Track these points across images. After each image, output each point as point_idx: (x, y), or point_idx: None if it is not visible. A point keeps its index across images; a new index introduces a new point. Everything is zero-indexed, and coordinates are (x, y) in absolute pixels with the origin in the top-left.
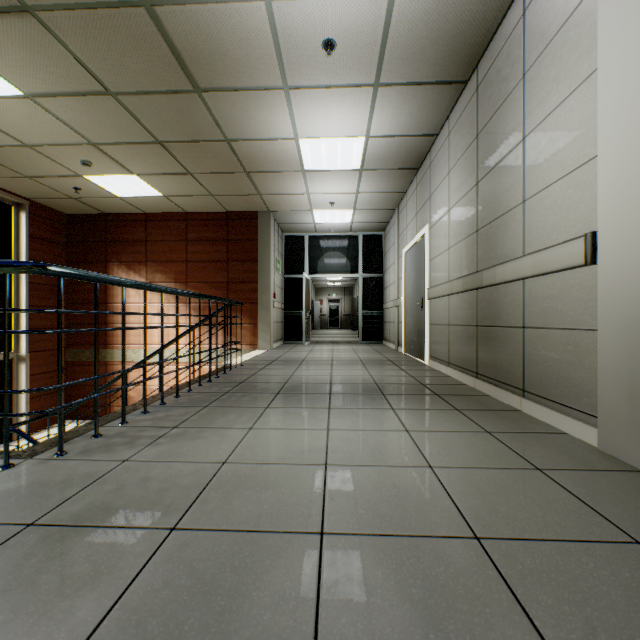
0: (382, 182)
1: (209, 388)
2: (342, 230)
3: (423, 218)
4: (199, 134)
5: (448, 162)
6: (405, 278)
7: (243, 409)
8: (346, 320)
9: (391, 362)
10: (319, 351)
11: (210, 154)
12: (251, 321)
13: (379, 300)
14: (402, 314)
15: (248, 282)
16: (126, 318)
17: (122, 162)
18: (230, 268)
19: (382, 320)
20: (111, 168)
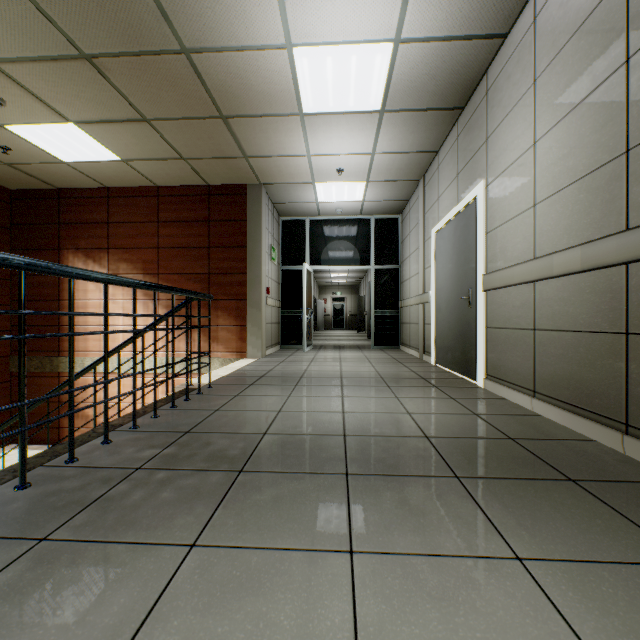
0: (408, 134)
1: (115, 451)
2: (351, 212)
3: (472, 176)
4: (140, 37)
5: (533, 65)
6: (436, 265)
7: (125, 558)
8: (351, 320)
9: (426, 381)
10: (323, 360)
11: (166, 81)
12: (238, 322)
13: (395, 297)
14: (431, 313)
15: (234, 273)
16: (83, 318)
17: (46, 99)
18: (212, 256)
19: (399, 321)
20: (35, 110)
